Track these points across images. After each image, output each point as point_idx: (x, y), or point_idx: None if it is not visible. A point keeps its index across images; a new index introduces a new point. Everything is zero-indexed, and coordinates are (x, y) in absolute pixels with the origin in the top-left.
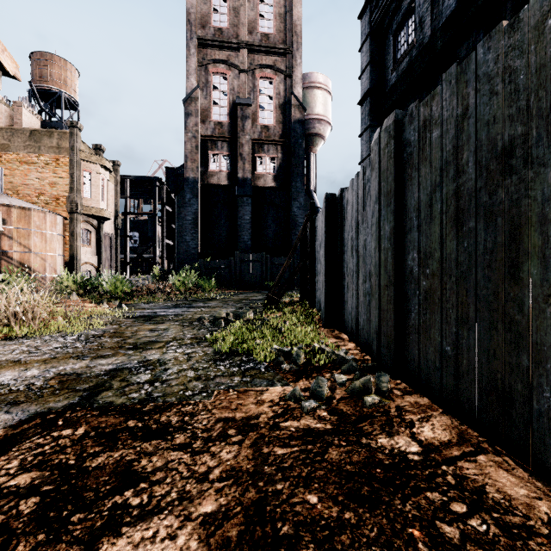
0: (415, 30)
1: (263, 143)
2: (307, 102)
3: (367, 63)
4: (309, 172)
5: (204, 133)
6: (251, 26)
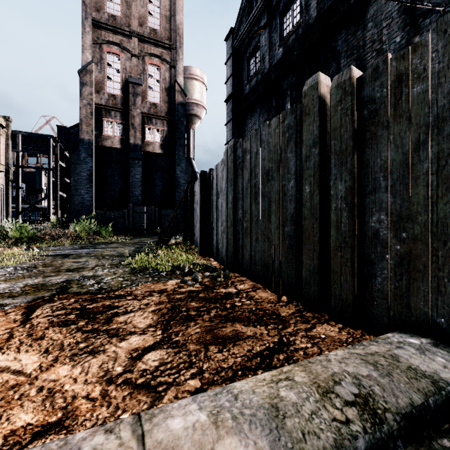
0: (260, 61)
1: (151, 117)
2: (188, 89)
3: (230, 74)
4: (189, 144)
5: (98, 101)
6: (142, 20)
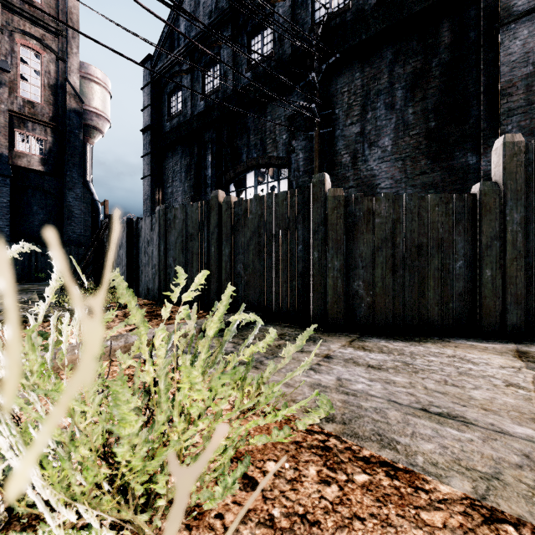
0: (182, 104)
1: (26, 119)
2: (84, 92)
3: (148, 104)
4: (85, 162)
5: None
6: None
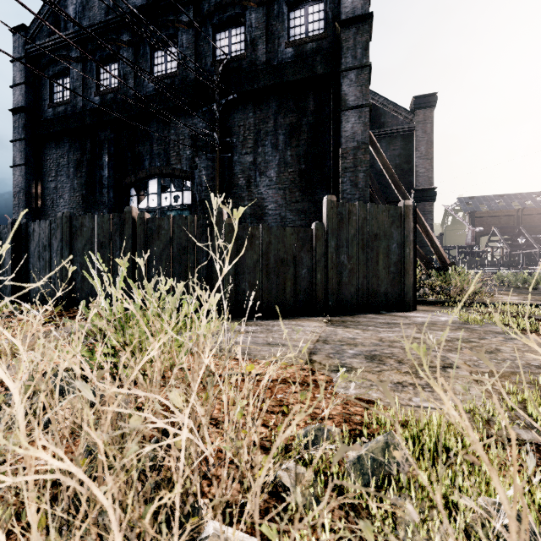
0: (70, 92)
1: None
2: None
3: (22, 81)
4: None
5: None
6: None
